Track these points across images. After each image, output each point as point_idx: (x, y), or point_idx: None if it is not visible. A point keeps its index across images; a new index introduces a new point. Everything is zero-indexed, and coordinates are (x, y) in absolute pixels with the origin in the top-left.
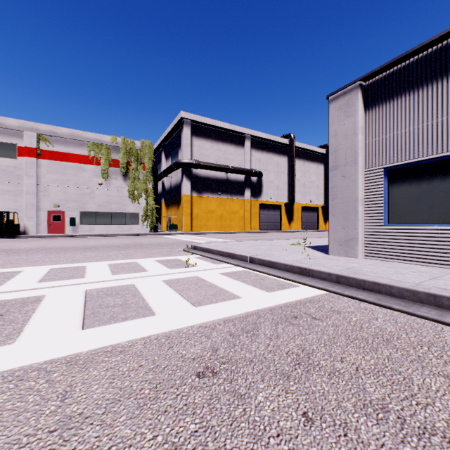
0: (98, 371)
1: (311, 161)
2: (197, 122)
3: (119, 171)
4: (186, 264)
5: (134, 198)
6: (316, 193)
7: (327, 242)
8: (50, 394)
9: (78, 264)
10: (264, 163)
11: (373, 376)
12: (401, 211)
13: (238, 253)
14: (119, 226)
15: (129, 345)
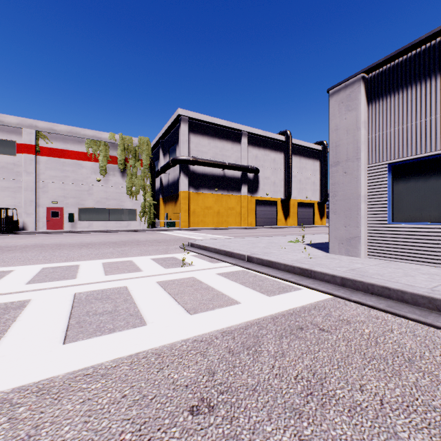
0: (72, 404)
1: (307, 157)
2: (195, 119)
3: (117, 167)
4: (182, 263)
5: (132, 194)
6: (312, 189)
7: (325, 239)
8: (9, 439)
9: (71, 263)
10: (261, 159)
11: (403, 413)
12: (406, 208)
13: (235, 251)
14: (117, 222)
15: (113, 366)
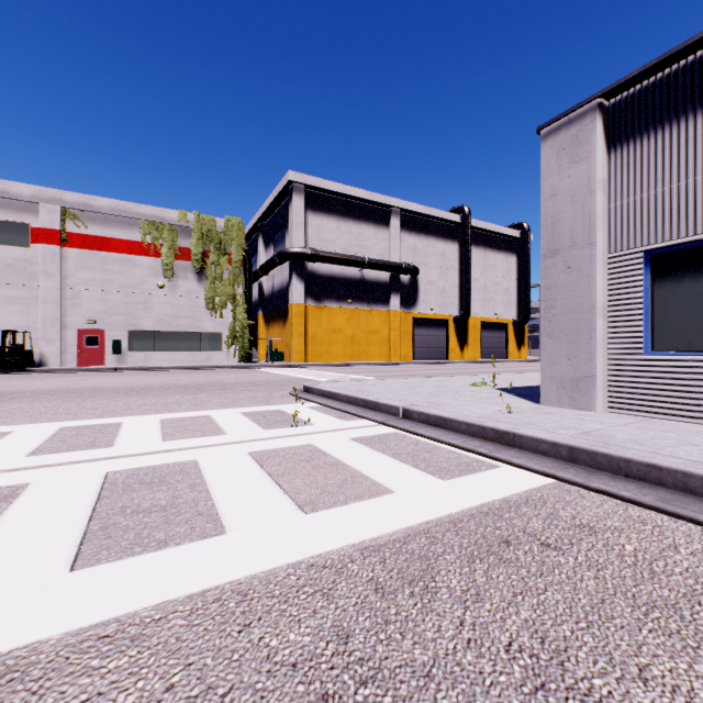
0: None
1: (497, 249)
2: (315, 188)
3: (191, 266)
4: (293, 420)
5: (215, 309)
6: (505, 301)
7: (530, 382)
8: None
9: (109, 420)
10: (421, 253)
11: None
12: (677, 328)
13: (382, 401)
14: (190, 353)
15: (155, 619)
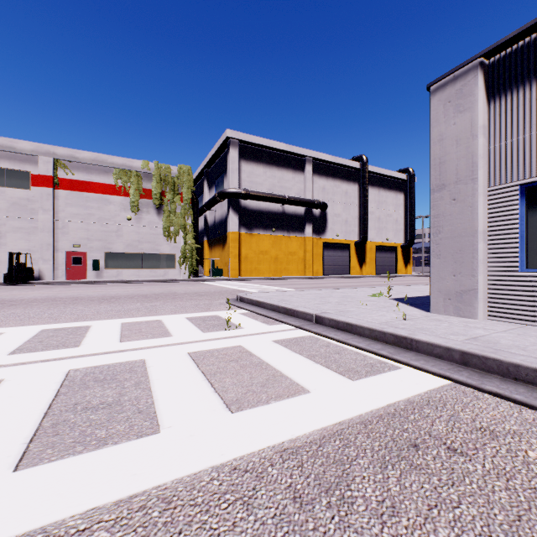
0: None
1: (388, 189)
2: (247, 143)
3: (152, 203)
4: (227, 325)
5: (170, 236)
6: (394, 229)
7: (417, 293)
8: None
9: (81, 323)
10: (329, 192)
11: None
12: None
13: (299, 309)
14: (151, 270)
15: (80, 529)
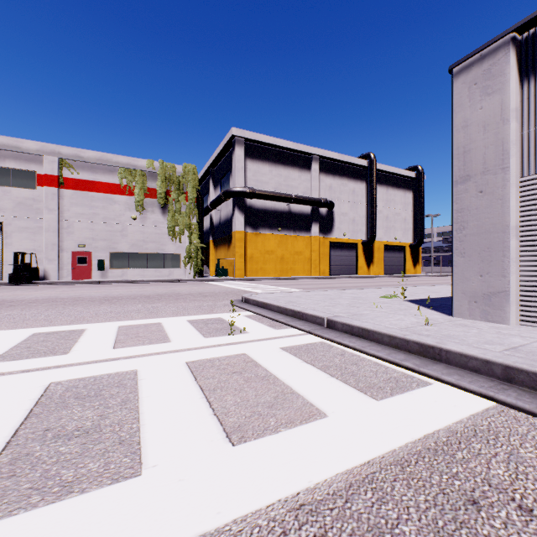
0: None
1: (397, 187)
2: (252, 141)
3: (157, 202)
4: (230, 329)
5: (175, 236)
6: (403, 228)
7: (432, 294)
8: None
9: (76, 326)
10: (336, 191)
11: None
12: None
13: (308, 312)
14: (156, 270)
15: None
